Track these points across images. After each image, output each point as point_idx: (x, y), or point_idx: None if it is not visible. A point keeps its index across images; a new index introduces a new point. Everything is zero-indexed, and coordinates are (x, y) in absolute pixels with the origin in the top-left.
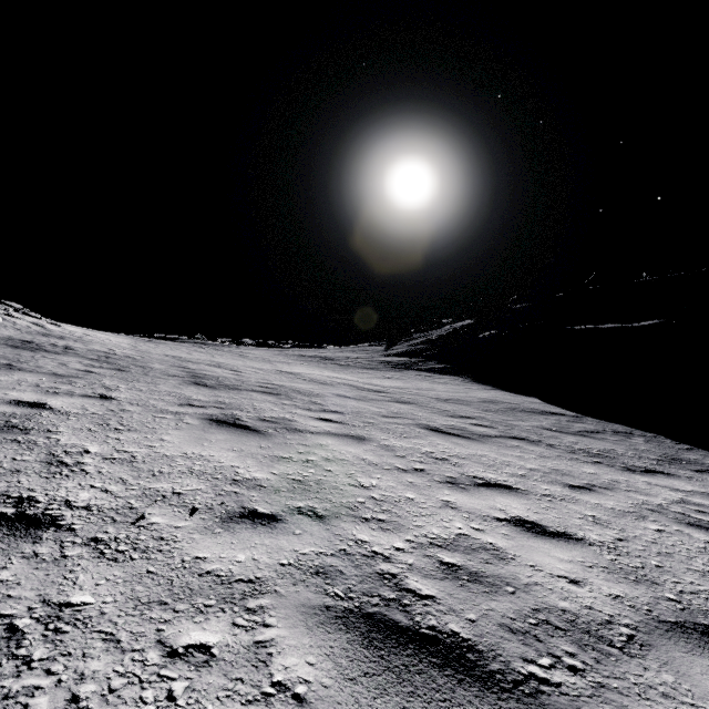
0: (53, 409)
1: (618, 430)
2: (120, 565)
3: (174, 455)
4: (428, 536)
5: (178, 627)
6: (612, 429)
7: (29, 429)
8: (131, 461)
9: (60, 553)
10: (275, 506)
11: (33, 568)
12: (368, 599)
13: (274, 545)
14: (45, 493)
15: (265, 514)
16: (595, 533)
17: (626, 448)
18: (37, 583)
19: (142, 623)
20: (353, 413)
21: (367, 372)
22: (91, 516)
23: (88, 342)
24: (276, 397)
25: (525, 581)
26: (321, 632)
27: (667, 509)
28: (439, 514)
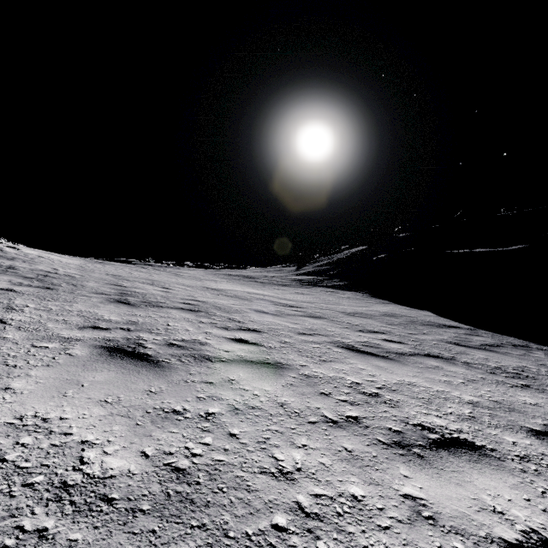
0: None
1: (515, 343)
2: None
3: None
4: None
5: None
6: (508, 342)
7: None
8: None
9: None
10: None
11: None
12: None
13: None
14: None
15: None
16: None
17: (534, 363)
18: None
19: None
20: (270, 331)
21: (281, 289)
22: None
23: (36, 263)
24: (195, 314)
25: None
26: None
27: None
28: None
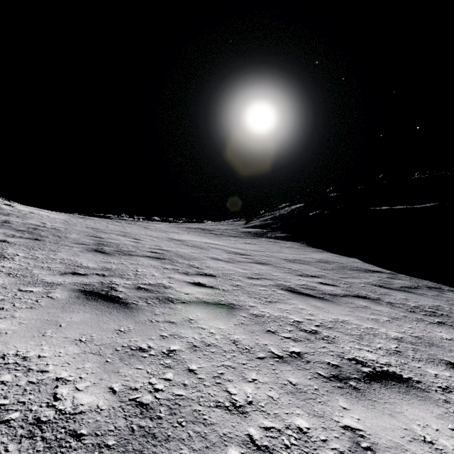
0: None
1: (429, 285)
2: None
3: None
4: None
5: None
6: (424, 284)
7: None
8: None
9: None
10: None
11: None
12: None
13: None
14: None
15: None
16: None
17: (446, 303)
18: None
19: None
20: (223, 276)
21: (233, 239)
22: None
23: (27, 218)
24: (160, 261)
25: None
26: None
27: None
28: None
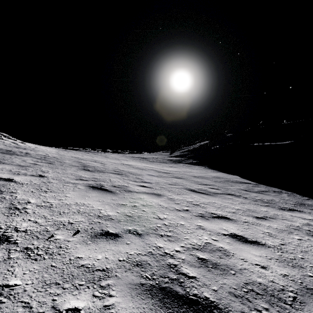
0: (16, 181)
1: (275, 190)
2: (37, 262)
3: (71, 204)
4: (191, 244)
5: (64, 298)
6: (272, 190)
7: (3, 191)
8: (50, 207)
9: (7, 256)
10: (118, 229)
11: None
12: (162, 279)
13: (116, 250)
14: (5, 224)
15: (112, 233)
16: (270, 241)
17: (279, 198)
18: None
19: (45, 296)
20: (156, 183)
21: (162, 164)
22: (26, 236)
23: (36, 151)
24: (120, 175)
25: (239, 267)
26: (139, 299)
27: (301, 228)
28: (196, 232)
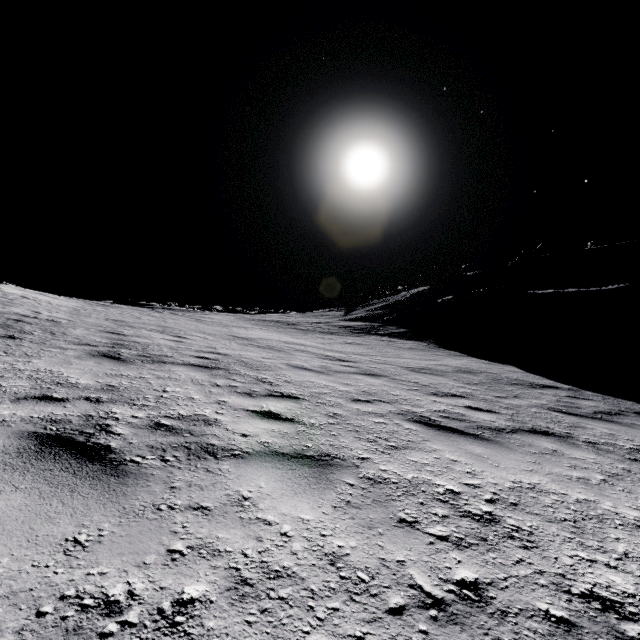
0: None
1: (637, 409)
2: None
3: None
4: None
5: None
6: (628, 408)
7: None
8: None
9: None
10: None
11: None
12: None
13: None
14: None
15: None
16: None
17: None
18: None
19: None
20: (312, 397)
21: (327, 337)
22: None
23: (13, 305)
24: (210, 372)
25: None
26: None
27: None
28: None
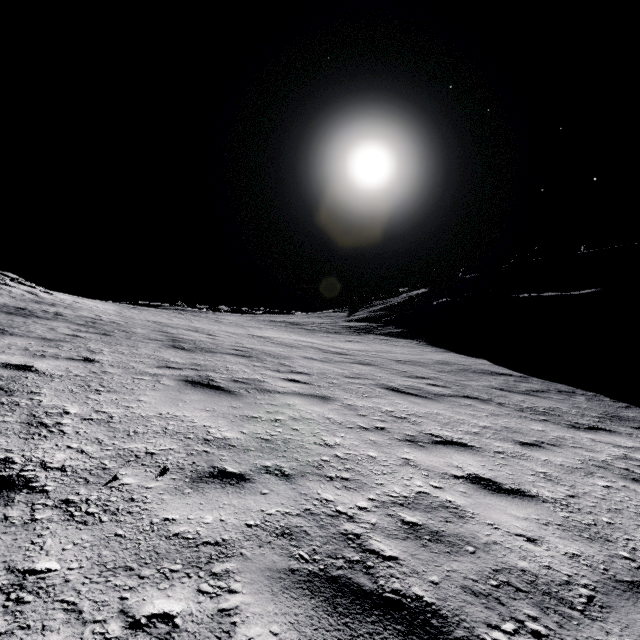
0: (39, 371)
1: (561, 389)
2: (89, 528)
3: (150, 416)
4: (390, 495)
5: (143, 595)
6: (555, 388)
7: (13, 390)
8: (108, 421)
9: (30, 516)
10: (244, 466)
11: (2, 533)
12: (332, 562)
13: (241, 505)
14: (22, 454)
15: (234, 474)
16: (547, 490)
17: (569, 406)
18: (3, 548)
19: (106, 590)
20: (319, 374)
21: (331, 336)
22: (65, 477)
23: (76, 309)
24: (248, 359)
25: (484, 539)
26: (286, 597)
27: (612, 465)
28: (399, 472)
